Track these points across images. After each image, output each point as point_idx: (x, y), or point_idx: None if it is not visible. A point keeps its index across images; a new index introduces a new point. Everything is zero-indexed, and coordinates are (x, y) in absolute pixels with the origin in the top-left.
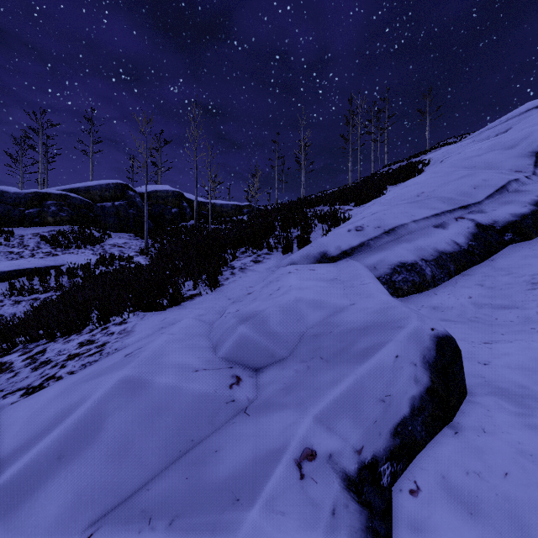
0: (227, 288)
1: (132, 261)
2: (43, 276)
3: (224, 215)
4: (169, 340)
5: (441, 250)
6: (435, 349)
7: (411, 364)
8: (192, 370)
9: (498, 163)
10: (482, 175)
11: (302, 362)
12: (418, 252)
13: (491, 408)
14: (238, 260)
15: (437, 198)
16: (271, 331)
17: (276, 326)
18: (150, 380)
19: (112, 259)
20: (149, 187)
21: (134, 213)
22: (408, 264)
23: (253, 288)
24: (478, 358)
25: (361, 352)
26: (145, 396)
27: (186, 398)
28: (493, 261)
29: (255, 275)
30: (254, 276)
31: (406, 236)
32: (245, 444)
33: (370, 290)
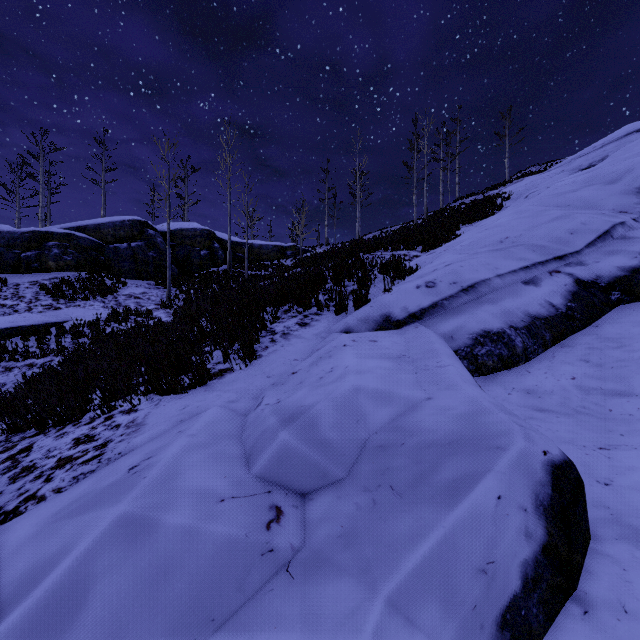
0: (266, 361)
1: (151, 317)
2: (41, 336)
3: (263, 258)
4: (188, 445)
5: (534, 313)
6: (551, 483)
7: (520, 509)
8: (217, 499)
9: (598, 201)
10: (581, 217)
11: (365, 491)
12: (505, 317)
13: (628, 566)
14: (280, 322)
15: (526, 246)
16: (323, 439)
17: (330, 431)
18: (158, 520)
19: (126, 314)
20: (173, 225)
21: (154, 256)
22: (493, 333)
23: (298, 365)
24: (596, 474)
25: (448, 486)
26: (149, 547)
27: (206, 548)
28: (597, 328)
29: (301, 343)
30: (299, 345)
31: (489, 295)
32: (288, 638)
33: (450, 377)
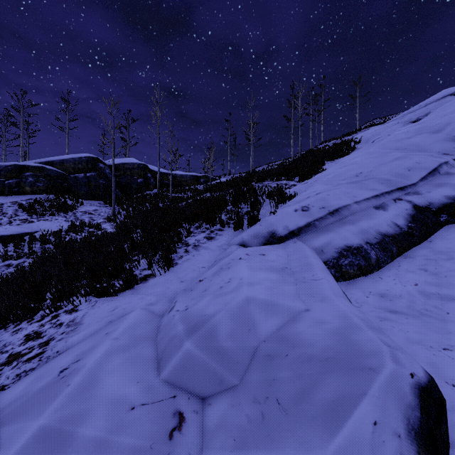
0: (180, 268)
1: (100, 228)
2: (17, 243)
3: (183, 184)
4: (110, 349)
5: (384, 232)
6: (419, 406)
7: (394, 435)
8: (128, 407)
9: (427, 146)
10: (415, 158)
11: (255, 403)
12: (362, 235)
13: None
14: (192, 236)
15: (375, 179)
16: (220, 348)
17: (226, 340)
18: (72, 434)
19: (82, 226)
20: (117, 160)
21: (103, 183)
22: (353, 248)
23: (204, 274)
24: (444, 375)
25: (328, 407)
26: None
27: None
28: (431, 243)
29: (207, 253)
30: (206, 255)
31: (349, 217)
32: None
33: (324, 290)
